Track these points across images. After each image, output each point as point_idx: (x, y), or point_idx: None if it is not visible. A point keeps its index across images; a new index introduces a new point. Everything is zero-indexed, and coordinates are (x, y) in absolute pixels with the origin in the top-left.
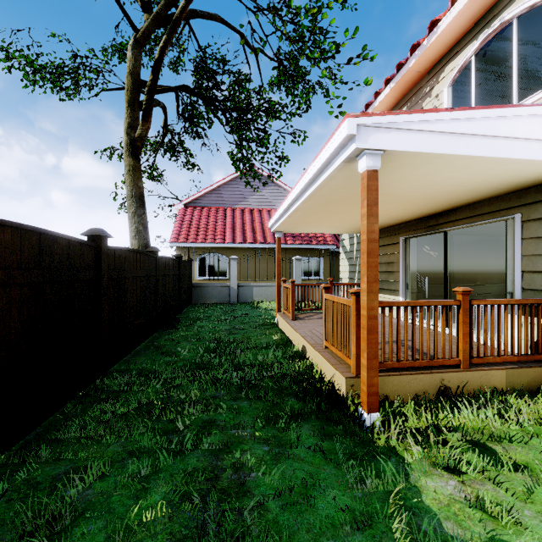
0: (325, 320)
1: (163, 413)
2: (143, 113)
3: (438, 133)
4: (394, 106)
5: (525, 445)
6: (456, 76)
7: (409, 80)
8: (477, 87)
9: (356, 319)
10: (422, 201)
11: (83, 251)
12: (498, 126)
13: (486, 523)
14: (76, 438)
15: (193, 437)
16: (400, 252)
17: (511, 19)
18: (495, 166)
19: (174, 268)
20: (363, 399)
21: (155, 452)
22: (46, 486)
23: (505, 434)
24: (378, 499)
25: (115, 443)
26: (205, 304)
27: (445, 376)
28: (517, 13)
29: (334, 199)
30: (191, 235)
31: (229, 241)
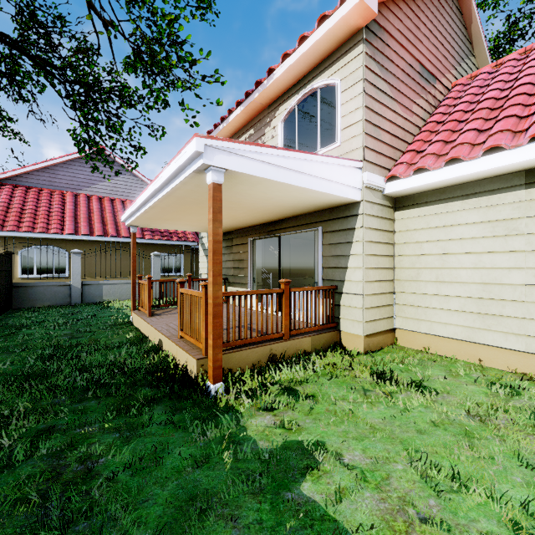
0: (181, 312)
1: None
2: None
3: (265, 163)
4: (244, 125)
5: (315, 382)
6: (286, 116)
7: (255, 108)
8: (299, 130)
9: (206, 308)
10: (262, 210)
11: None
12: (303, 165)
13: (284, 434)
14: None
15: (25, 448)
16: (249, 251)
17: (317, 88)
18: (303, 192)
19: None
20: (210, 373)
21: None
22: None
23: (305, 379)
24: (215, 443)
25: None
26: (33, 308)
27: (273, 346)
28: (320, 86)
29: (190, 201)
30: (10, 222)
31: (70, 232)
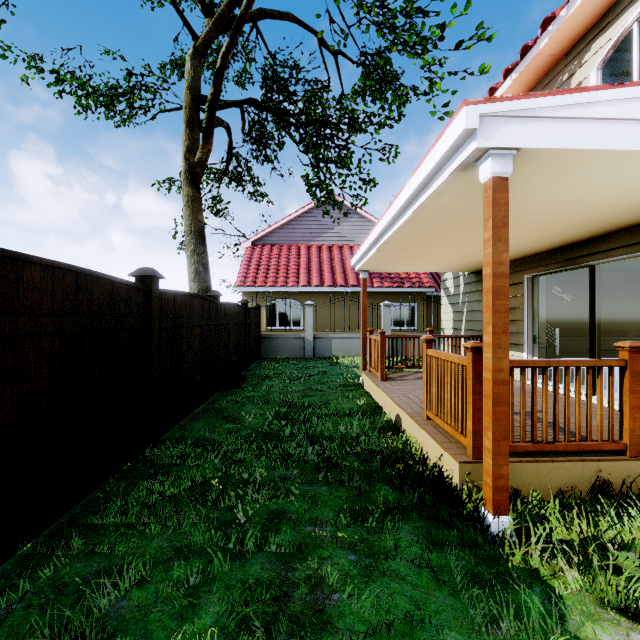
0: (427, 383)
1: (221, 498)
2: (203, 133)
3: (598, 120)
4: None
5: None
6: (608, 54)
7: (538, 67)
8: None
9: (474, 384)
10: (561, 224)
11: (130, 294)
12: None
13: None
14: (116, 525)
15: (257, 534)
16: (524, 295)
17: None
18: None
19: (240, 316)
20: (487, 495)
21: (208, 552)
22: (73, 590)
23: None
24: None
25: (161, 535)
26: (275, 359)
27: (602, 466)
28: None
29: (439, 225)
30: (260, 278)
31: (304, 284)
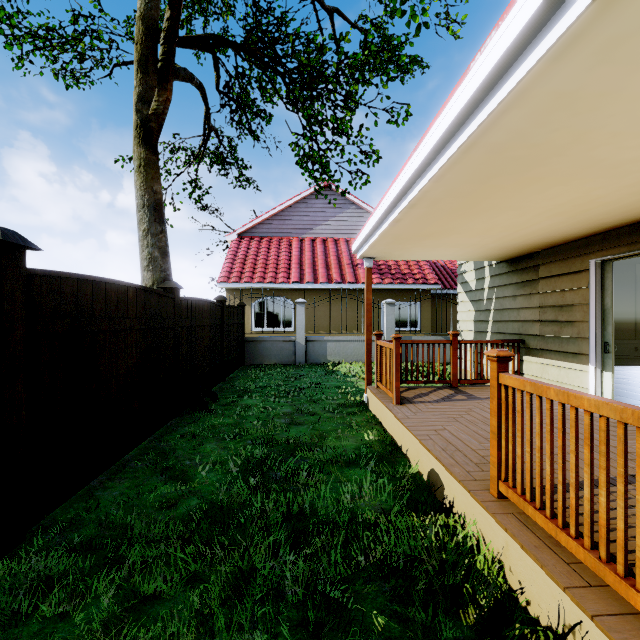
0: (500, 433)
1: None
2: (159, 75)
3: None
4: None
5: None
6: None
7: None
8: None
9: None
10: None
11: None
12: None
13: None
14: None
15: None
16: (590, 287)
17: None
18: None
19: (213, 316)
20: None
21: None
22: None
23: None
24: None
25: None
26: (261, 365)
27: None
28: None
29: (513, 161)
30: (246, 273)
31: (295, 281)
